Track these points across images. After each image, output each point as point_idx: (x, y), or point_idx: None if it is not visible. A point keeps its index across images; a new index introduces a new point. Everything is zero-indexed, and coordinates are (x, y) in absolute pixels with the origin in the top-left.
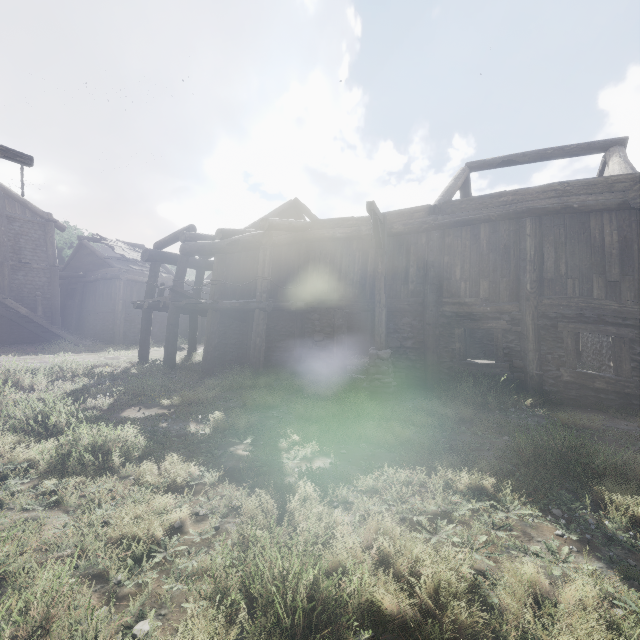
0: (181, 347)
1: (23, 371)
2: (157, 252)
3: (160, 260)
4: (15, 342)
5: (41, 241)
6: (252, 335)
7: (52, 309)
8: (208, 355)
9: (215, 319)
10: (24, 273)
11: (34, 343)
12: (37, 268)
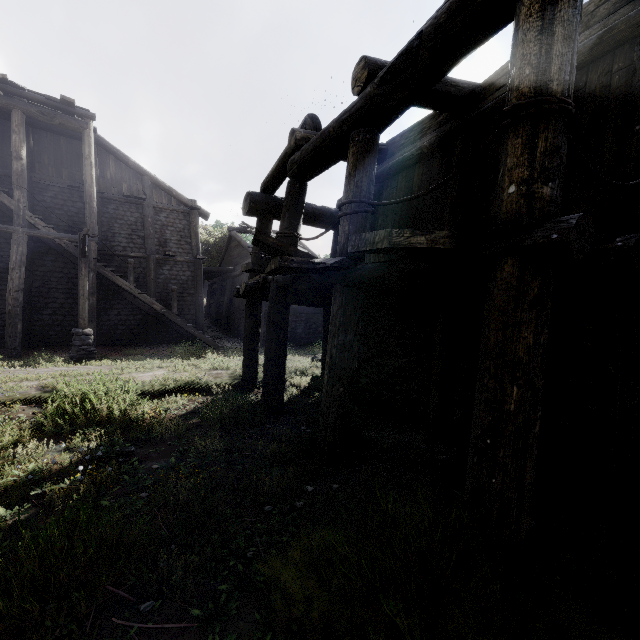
0: (316, 358)
1: (62, 397)
2: (264, 197)
3: (270, 212)
4: (161, 342)
5: (186, 232)
6: (479, 369)
7: (196, 306)
8: (332, 405)
9: (349, 309)
10: (169, 267)
11: (177, 343)
12: (181, 261)
